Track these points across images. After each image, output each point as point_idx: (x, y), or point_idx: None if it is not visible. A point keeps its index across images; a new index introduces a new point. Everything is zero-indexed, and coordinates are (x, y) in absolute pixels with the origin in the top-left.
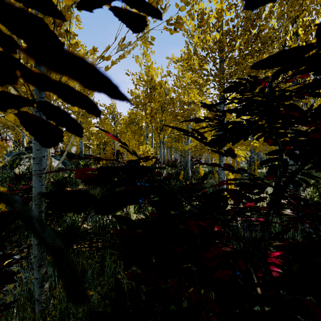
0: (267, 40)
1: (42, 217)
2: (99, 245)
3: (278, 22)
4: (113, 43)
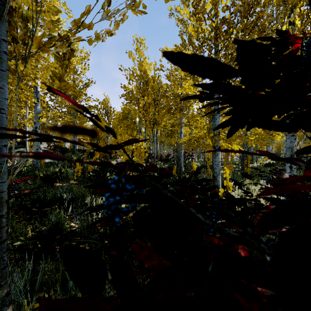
0: (264, 29)
1: (2, 223)
2: (86, 246)
3: (276, 10)
4: (95, 5)
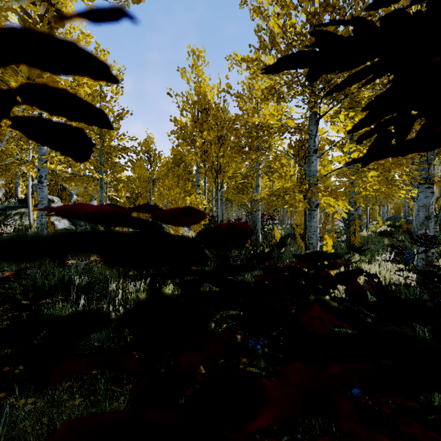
0: None
1: None
2: None
3: None
4: None
